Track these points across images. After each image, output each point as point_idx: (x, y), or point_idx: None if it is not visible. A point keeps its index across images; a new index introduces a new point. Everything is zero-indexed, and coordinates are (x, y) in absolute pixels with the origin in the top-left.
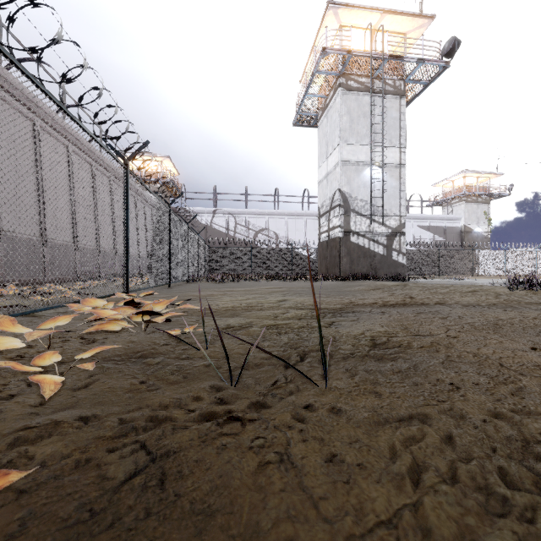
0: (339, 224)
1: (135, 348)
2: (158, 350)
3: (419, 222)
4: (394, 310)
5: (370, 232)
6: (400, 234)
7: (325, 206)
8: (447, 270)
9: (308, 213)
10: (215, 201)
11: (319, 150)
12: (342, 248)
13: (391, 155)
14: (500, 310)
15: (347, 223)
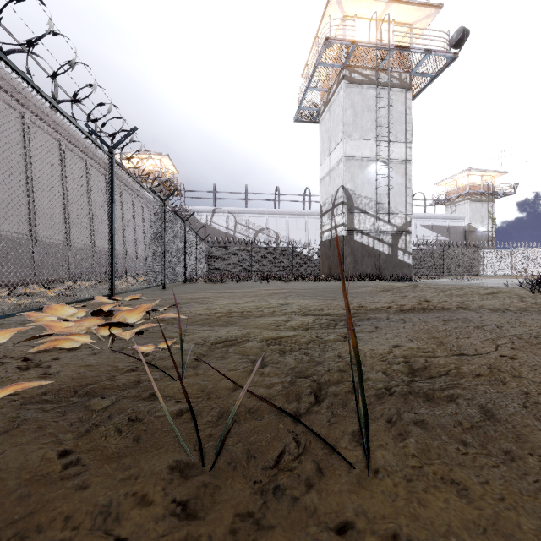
0: (342, 222)
1: (86, 378)
2: (115, 382)
3: (422, 221)
4: (415, 317)
5: (375, 231)
6: (405, 233)
7: (327, 204)
8: (451, 270)
9: (310, 212)
10: (214, 200)
11: (322, 146)
12: (346, 248)
13: (397, 150)
14: (537, 317)
15: (351, 221)
